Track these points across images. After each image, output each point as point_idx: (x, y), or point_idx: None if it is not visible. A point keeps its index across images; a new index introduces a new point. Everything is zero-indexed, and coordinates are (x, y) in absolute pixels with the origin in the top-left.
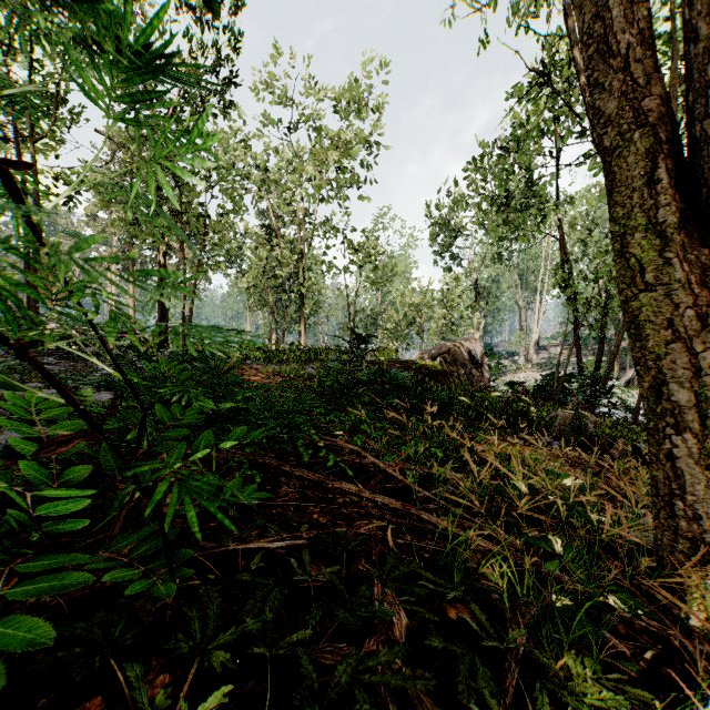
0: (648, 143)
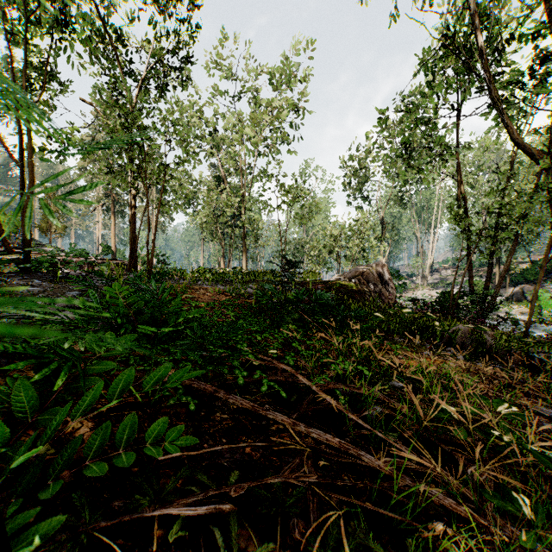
0: None
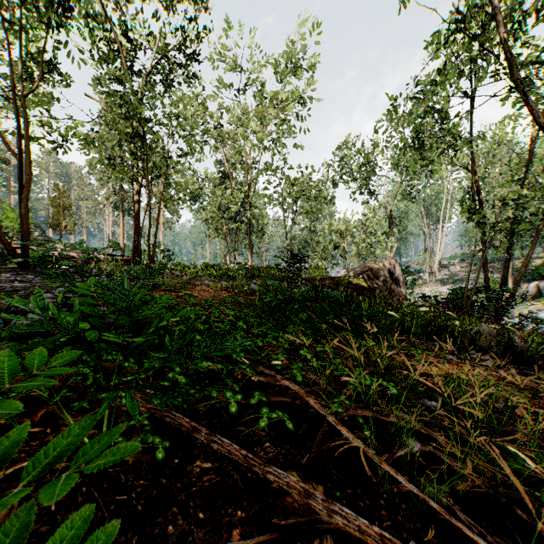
0: None
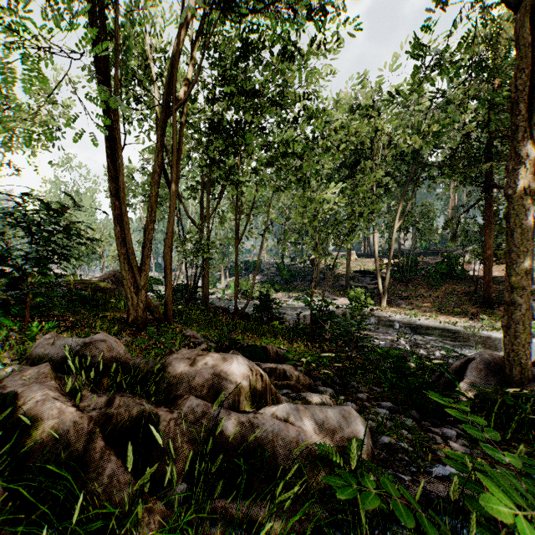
0: (124, 257)
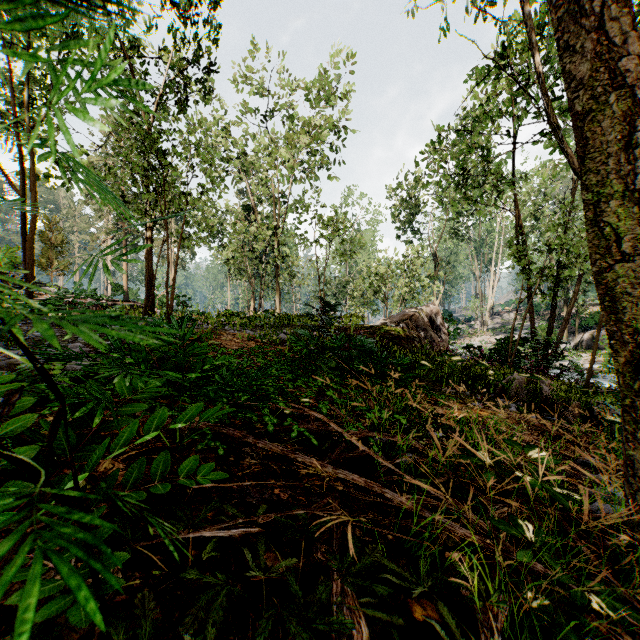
0: (625, 105)
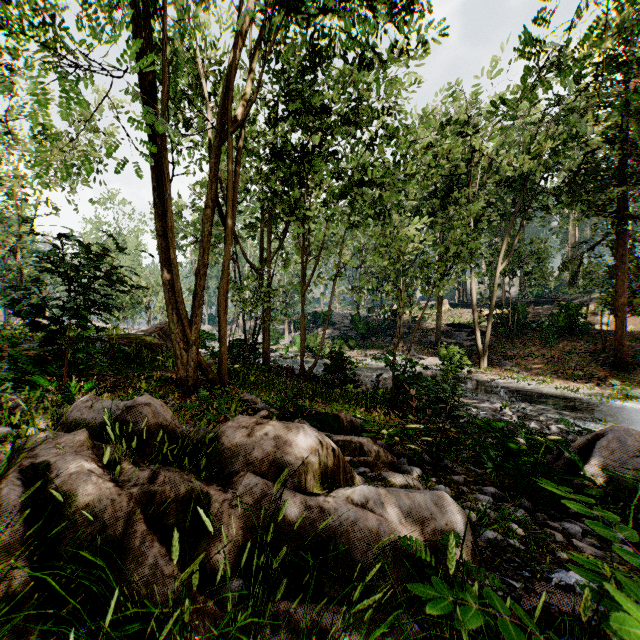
0: (172, 307)
